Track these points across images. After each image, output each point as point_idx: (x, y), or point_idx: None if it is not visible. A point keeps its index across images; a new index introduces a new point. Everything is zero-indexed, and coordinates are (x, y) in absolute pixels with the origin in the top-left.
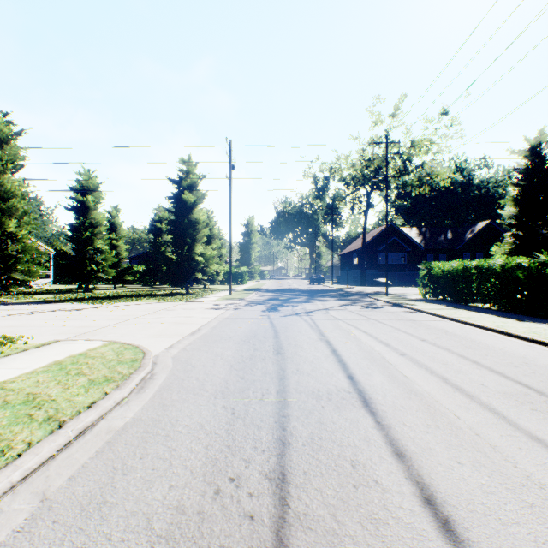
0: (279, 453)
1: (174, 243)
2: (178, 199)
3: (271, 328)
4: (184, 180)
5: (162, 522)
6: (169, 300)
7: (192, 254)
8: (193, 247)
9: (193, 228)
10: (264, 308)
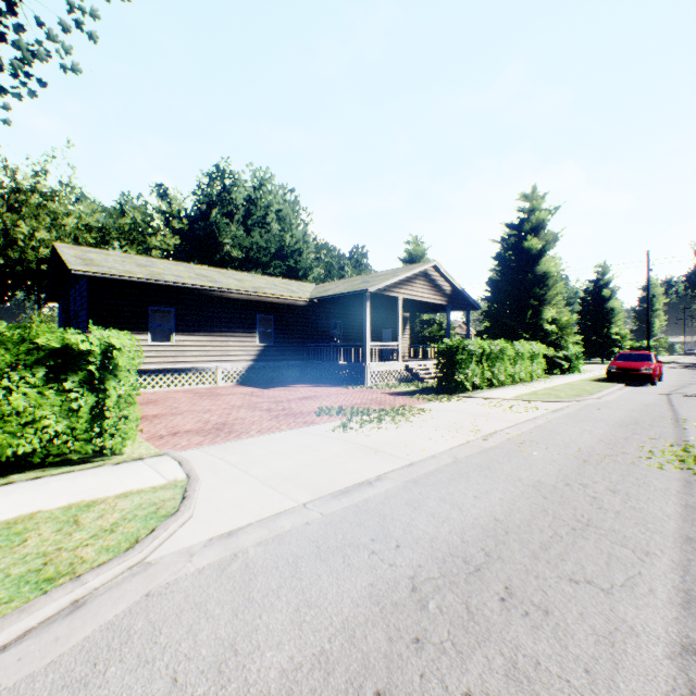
0: (693, 378)
1: (591, 326)
2: (596, 295)
3: (690, 372)
4: (600, 280)
5: (674, 378)
6: (599, 365)
7: (607, 334)
8: (608, 329)
9: (607, 314)
10: (683, 369)
